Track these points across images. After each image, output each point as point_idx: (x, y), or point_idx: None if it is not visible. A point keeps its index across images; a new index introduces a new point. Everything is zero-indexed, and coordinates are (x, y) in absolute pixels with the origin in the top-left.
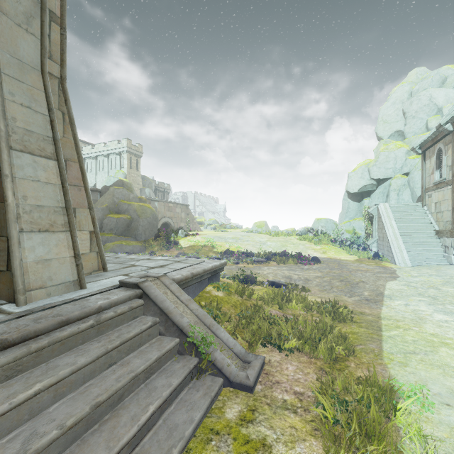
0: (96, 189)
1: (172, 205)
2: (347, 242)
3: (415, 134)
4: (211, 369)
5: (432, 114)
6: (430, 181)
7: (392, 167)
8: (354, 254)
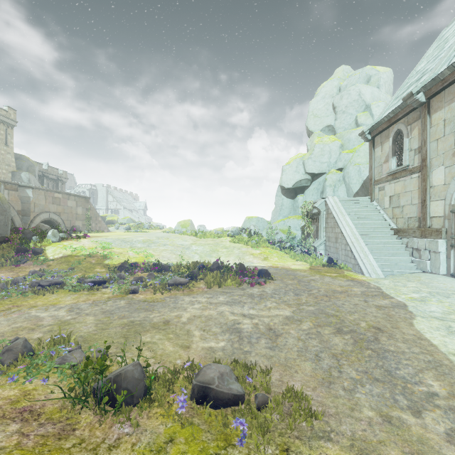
0: None
1: (59, 195)
2: (287, 243)
3: (345, 130)
4: None
5: (361, 110)
6: (382, 171)
7: (327, 161)
8: (302, 259)
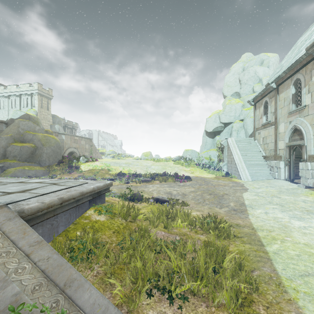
0: (2, 120)
1: (77, 138)
2: (207, 165)
3: (246, 95)
4: None
5: (256, 82)
6: (259, 123)
7: (233, 115)
8: (212, 173)
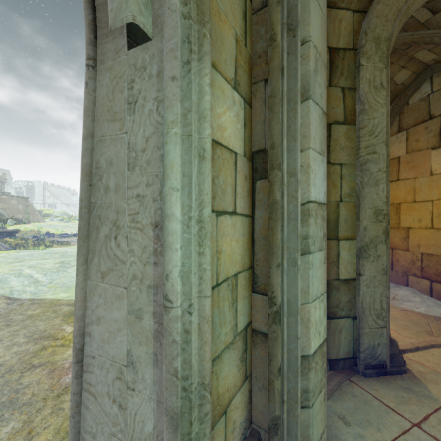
0: None
1: (5, 197)
2: None
3: None
4: None
5: None
6: None
7: None
8: None
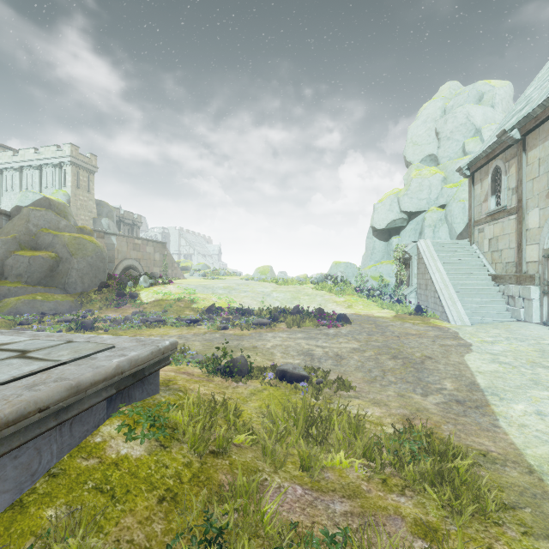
0: None
1: (139, 242)
2: (376, 291)
3: (450, 159)
4: None
5: (469, 136)
6: (481, 211)
7: (426, 198)
8: (389, 308)
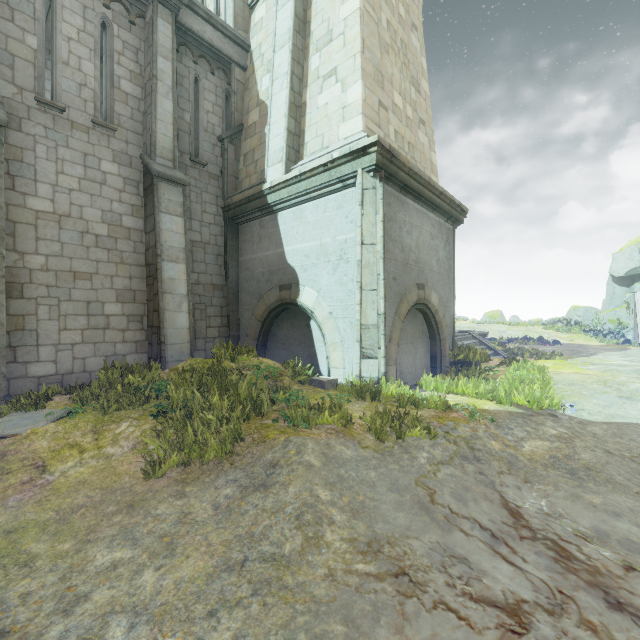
0: None
1: None
2: (604, 331)
3: None
4: (498, 355)
5: None
6: None
7: None
8: (604, 341)
